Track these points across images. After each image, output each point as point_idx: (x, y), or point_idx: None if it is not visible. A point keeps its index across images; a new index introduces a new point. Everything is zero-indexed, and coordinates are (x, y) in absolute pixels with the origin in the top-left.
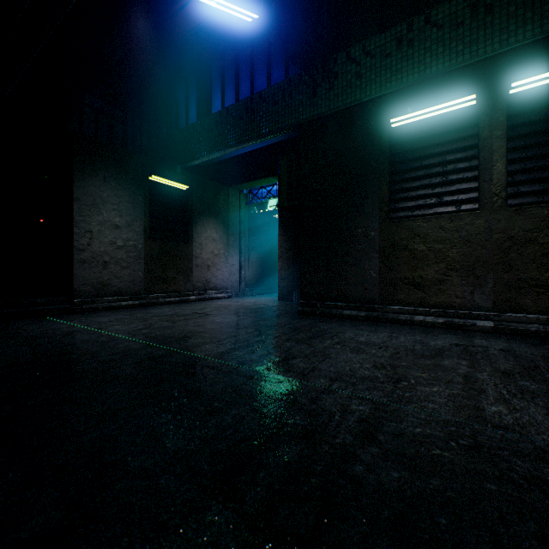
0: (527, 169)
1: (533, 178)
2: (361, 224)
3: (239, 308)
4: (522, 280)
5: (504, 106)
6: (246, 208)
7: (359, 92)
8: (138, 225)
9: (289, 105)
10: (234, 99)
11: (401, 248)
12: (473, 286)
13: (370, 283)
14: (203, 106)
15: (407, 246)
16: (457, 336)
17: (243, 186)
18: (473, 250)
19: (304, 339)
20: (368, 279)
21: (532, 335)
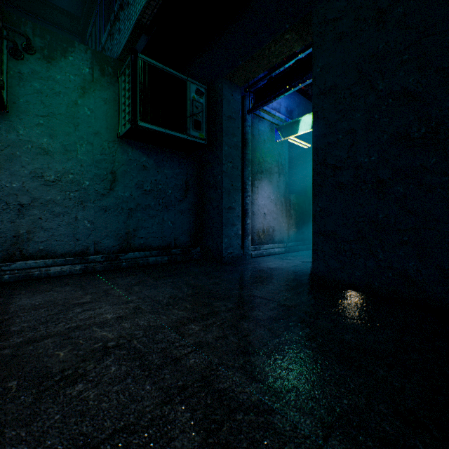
0: None
1: None
2: None
3: None
4: None
5: None
6: None
7: None
8: None
9: None
10: None
11: None
12: None
13: None
14: None
15: None
16: None
17: None
18: None
19: None
20: None
21: None
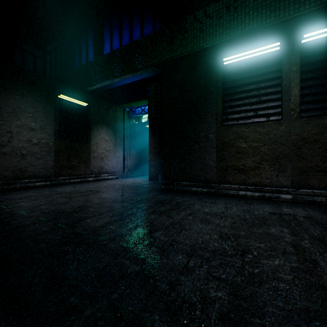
0: (313, 93)
1: (317, 99)
2: (204, 129)
3: (122, 186)
4: (310, 167)
5: (299, 50)
6: (128, 120)
7: (202, 41)
8: (49, 128)
9: (155, 49)
10: (119, 46)
11: (230, 145)
12: (278, 171)
13: (209, 169)
14: (98, 50)
15: (234, 144)
16: (270, 206)
17: (126, 105)
18: (278, 146)
19: (165, 211)
20: (208, 166)
21: (317, 204)
